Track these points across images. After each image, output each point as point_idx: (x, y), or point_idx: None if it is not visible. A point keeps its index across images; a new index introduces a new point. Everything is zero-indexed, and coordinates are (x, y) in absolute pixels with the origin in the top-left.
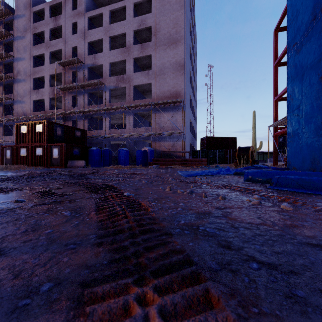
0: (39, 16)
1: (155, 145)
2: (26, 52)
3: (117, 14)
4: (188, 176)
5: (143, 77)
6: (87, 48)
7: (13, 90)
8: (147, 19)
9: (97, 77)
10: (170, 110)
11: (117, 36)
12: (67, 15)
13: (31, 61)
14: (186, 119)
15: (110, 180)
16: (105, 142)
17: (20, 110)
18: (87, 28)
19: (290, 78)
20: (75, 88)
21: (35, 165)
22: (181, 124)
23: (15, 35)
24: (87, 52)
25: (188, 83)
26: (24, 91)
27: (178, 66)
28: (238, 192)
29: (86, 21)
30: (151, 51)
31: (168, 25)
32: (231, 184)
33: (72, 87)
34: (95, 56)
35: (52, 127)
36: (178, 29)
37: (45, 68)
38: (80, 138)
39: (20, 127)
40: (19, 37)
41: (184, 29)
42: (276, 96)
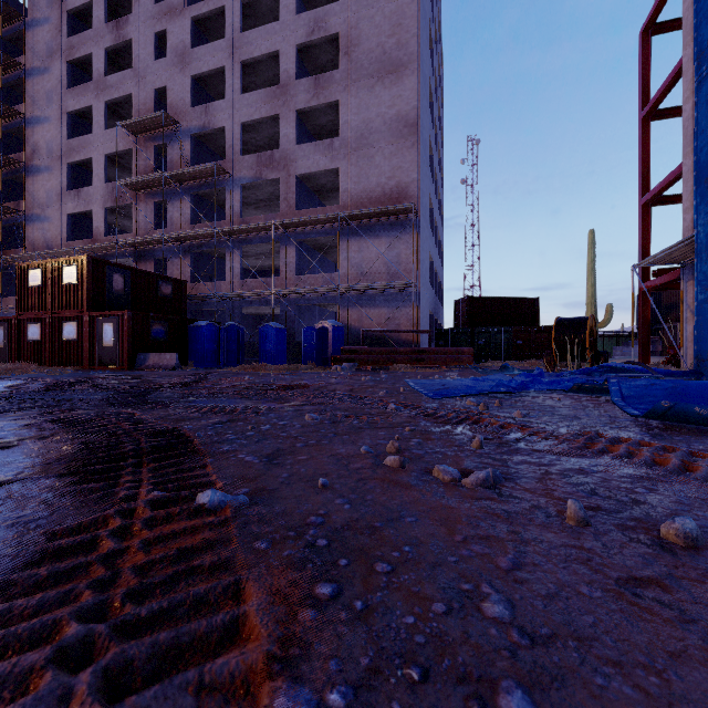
0: (82, 21)
1: (348, 315)
2: (53, 103)
3: (259, 10)
4: (442, 397)
5: (319, 155)
6: (189, 90)
7: (23, 191)
8: (328, 16)
9: (213, 160)
10: (384, 232)
11: (260, 62)
12: (144, 15)
13: (64, 123)
14: (422, 255)
15: (209, 410)
16: (232, 309)
17: (39, 238)
18: (190, 43)
19: (705, 132)
20: (162, 185)
21: (61, 364)
22: (411, 264)
23: (29, 67)
24: (189, 99)
25: (427, 170)
26: (49, 194)
27: (404, 127)
28: (702, 486)
29: (188, 28)
30: (339, 91)
31: (380, 30)
32: (603, 431)
33: (155, 182)
34: (208, 107)
35: (100, 273)
36: (403, 37)
37: (94, 140)
38: (170, 300)
39: (28, 273)
40: (36, 70)
41: (418, 37)
42: (647, 194)
